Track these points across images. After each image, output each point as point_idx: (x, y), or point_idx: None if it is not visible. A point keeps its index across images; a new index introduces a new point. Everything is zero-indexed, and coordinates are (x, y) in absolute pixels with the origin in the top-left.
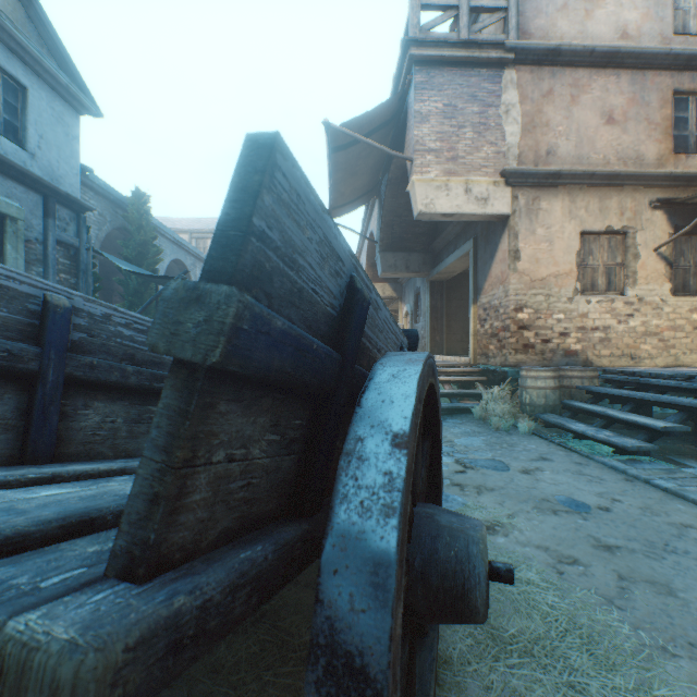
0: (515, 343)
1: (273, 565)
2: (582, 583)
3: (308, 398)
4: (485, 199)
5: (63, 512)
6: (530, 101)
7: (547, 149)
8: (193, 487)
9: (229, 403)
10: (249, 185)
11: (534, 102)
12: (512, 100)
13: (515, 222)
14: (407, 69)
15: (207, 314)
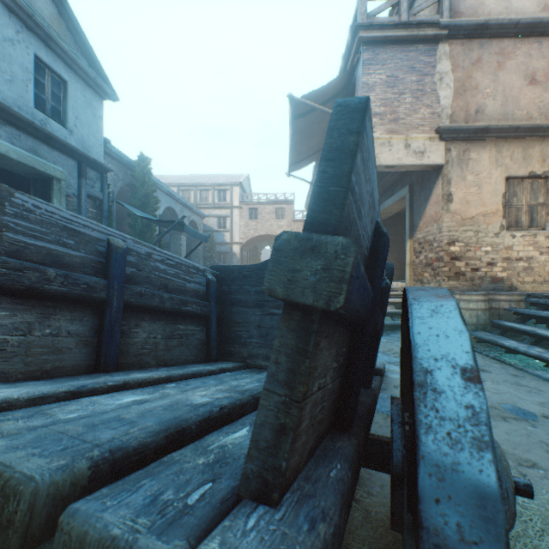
0: (448, 271)
1: (350, 481)
2: (545, 485)
3: (350, 328)
4: (422, 152)
5: (161, 423)
6: (461, 69)
7: (476, 108)
8: (303, 416)
9: (324, 340)
10: (344, 145)
11: (464, 70)
12: (445, 69)
13: (448, 171)
14: (356, 49)
15: (324, 263)
